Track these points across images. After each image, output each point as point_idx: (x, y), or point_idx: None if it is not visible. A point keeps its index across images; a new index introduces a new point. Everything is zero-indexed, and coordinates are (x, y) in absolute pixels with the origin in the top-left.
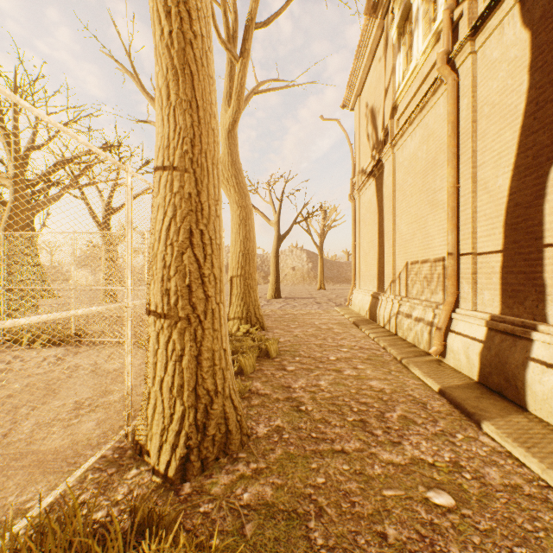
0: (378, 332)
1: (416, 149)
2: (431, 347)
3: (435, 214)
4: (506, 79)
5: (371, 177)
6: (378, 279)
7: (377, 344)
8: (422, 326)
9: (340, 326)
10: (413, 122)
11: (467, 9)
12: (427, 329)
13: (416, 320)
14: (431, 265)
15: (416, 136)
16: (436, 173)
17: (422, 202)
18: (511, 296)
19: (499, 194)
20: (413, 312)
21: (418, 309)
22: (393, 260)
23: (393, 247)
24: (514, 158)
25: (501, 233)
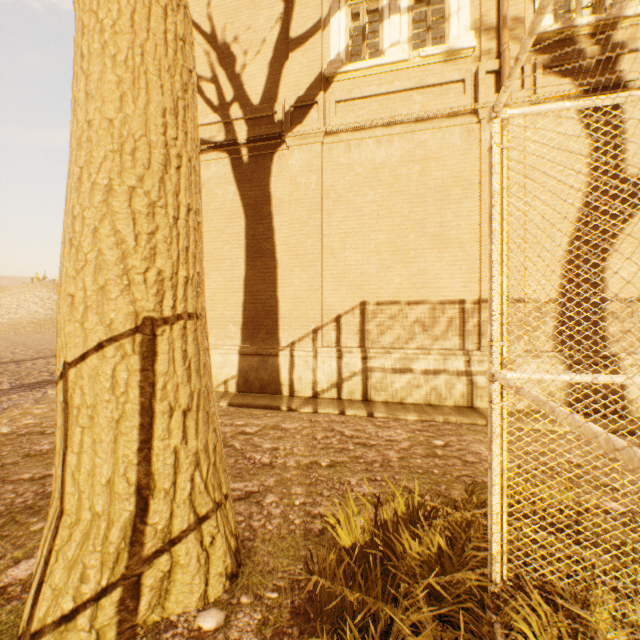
0: (340, 404)
1: (395, 163)
2: (475, 399)
3: (445, 251)
4: (565, 162)
5: (222, 152)
6: (251, 325)
7: (397, 419)
8: (450, 378)
9: (250, 417)
10: (393, 126)
11: (530, 71)
12: (462, 380)
13: (430, 373)
14: (434, 308)
15: (392, 145)
16: (447, 206)
17: (412, 231)
18: (570, 336)
19: (556, 253)
20: (414, 364)
21: (426, 360)
22: (322, 297)
23: (322, 278)
24: (574, 228)
25: (558, 285)
